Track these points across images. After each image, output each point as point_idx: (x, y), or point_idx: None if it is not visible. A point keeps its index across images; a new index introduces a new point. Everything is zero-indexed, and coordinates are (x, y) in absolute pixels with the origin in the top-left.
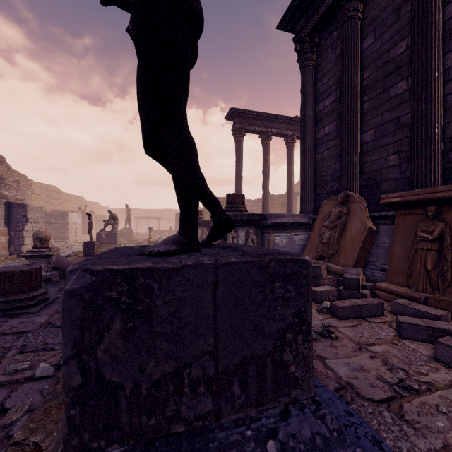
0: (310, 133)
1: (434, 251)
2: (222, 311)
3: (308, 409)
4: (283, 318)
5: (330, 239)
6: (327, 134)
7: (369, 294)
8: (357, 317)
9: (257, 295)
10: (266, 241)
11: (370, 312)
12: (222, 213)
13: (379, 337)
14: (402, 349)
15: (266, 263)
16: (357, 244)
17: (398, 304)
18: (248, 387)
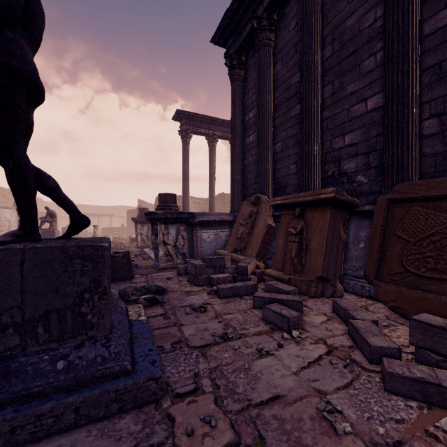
0: (238, 140)
1: (297, 243)
2: (29, 279)
3: (99, 343)
4: (82, 283)
5: (242, 234)
6: (251, 142)
7: (255, 279)
8: (234, 296)
9: (59, 269)
10: (195, 237)
11: (246, 292)
12: (77, 213)
13: (238, 309)
14: (247, 315)
15: (67, 248)
16: (259, 239)
17: (268, 284)
18: (51, 329)
